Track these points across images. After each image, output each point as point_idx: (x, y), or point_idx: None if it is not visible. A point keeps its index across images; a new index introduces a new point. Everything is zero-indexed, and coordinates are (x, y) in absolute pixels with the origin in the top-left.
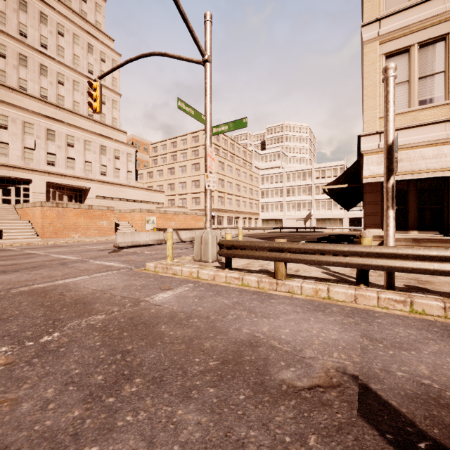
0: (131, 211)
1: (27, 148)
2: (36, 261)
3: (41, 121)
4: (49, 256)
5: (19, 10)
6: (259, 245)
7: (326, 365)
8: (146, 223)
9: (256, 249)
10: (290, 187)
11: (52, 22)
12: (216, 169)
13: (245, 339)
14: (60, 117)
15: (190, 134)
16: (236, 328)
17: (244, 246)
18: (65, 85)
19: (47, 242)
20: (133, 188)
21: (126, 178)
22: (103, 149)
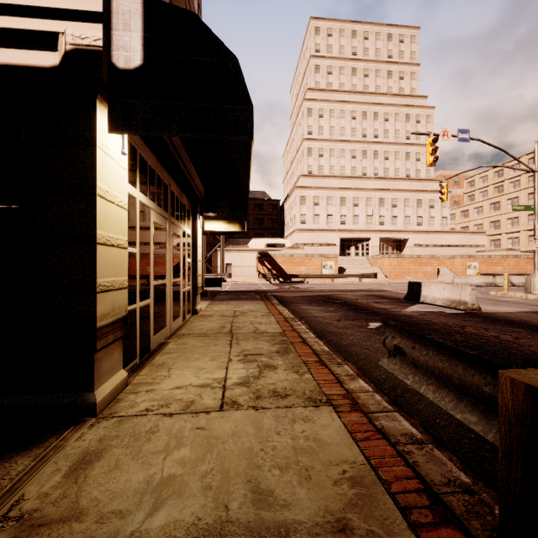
0: (450, 257)
1: (368, 215)
2: None
3: (376, 194)
4: None
5: (362, 120)
6: None
7: None
8: (467, 268)
9: None
10: None
11: (381, 115)
12: None
13: None
14: (386, 186)
15: (525, 156)
16: None
17: None
18: (389, 159)
19: (397, 282)
20: (447, 233)
21: (440, 225)
22: (418, 202)
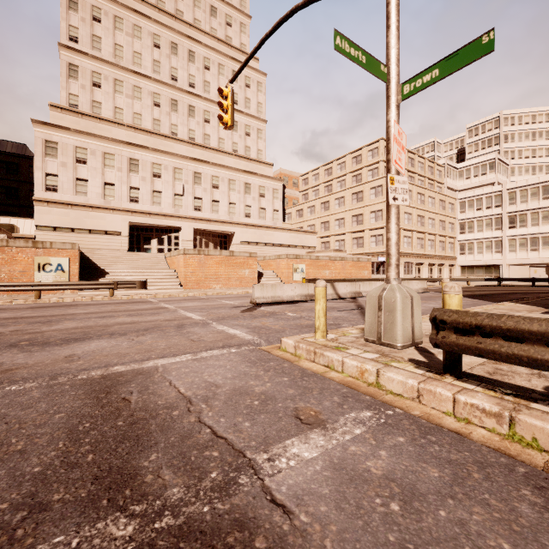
0: (276, 257)
1: (177, 194)
2: (156, 320)
3: (189, 165)
4: (175, 313)
5: (171, 54)
6: None
7: None
8: (294, 272)
9: None
10: (515, 213)
11: (199, 57)
12: None
13: None
14: (206, 157)
15: (350, 154)
16: None
17: (519, 332)
18: (211, 122)
19: (187, 294)
20: (279, 230)
21: (272, 219)
22: (247, 187)
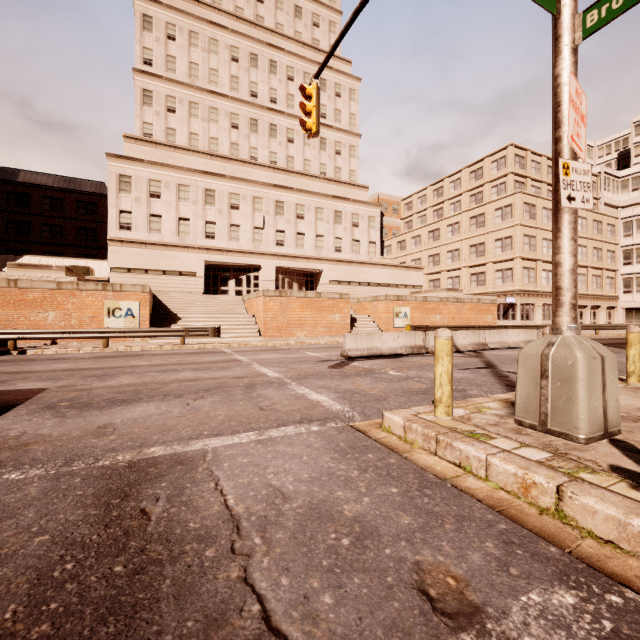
0: (372, 299)
1: (257, 227)
2: (224, 377)
3: (270, 193)
4: (247, 368)
5: (250, 67)
6: None
7: None
8: (394, 317)
9: None
10: None
11: (281, 67)
12: (519, 218)
13: None
14: (289, 183)
15: (467, 168)
16: None
17: None
18: (295, 142)
19: (266, 343)
20: (376, 266)
21: (368, 253)
22: (337, 216)
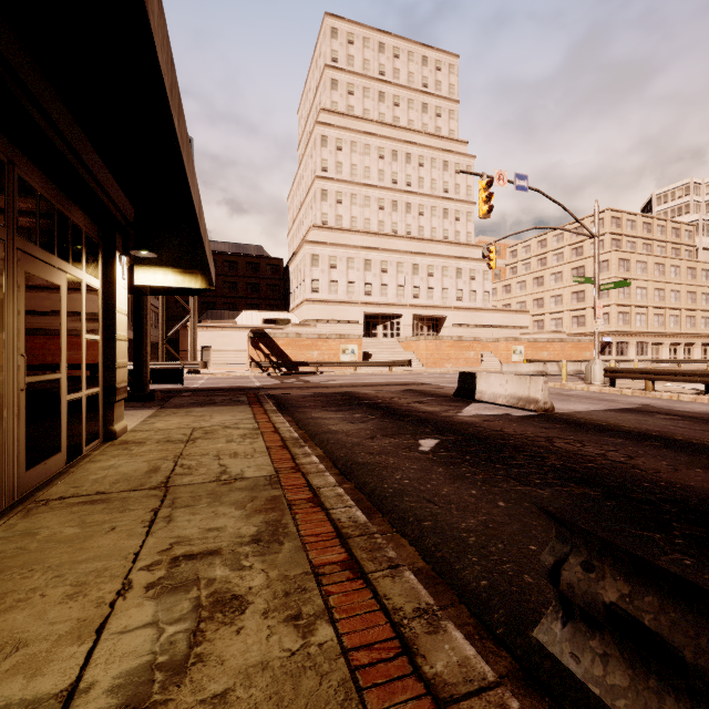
0: (494, 340)
1: (399, 285)
2: None
3: (409, 258)
4: None
5: (392, 161)
6: (633, 370)
7: (639, 403)
8: (512, 353)
9: (631, 373)
10: None
11: (414, 157)
12: (614, 271)
13: (610, 399)
14: (421, 248)
15: (569, 226)
16: (608, 398)
17: (622, 371)
18: (424, 214)
19: (435, 371)
20: (489, 311)
21: (482, 301)
22: (458, 272)
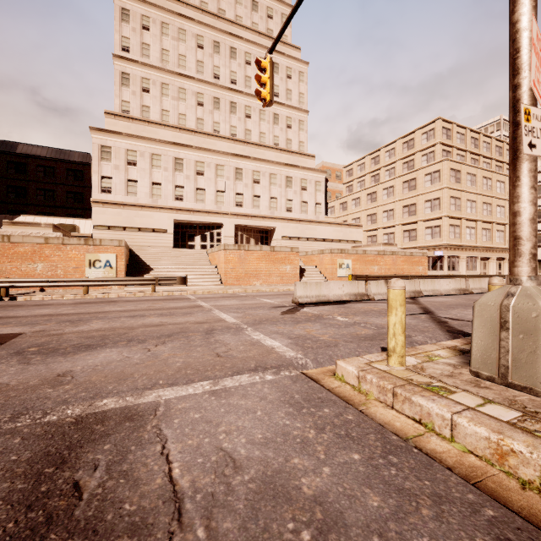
0: (319, 252)
1: (219, 191)
2: (186, 322)
3: (231, 161)
4: (208, 314)
5: (213, 53)
6: None
7: None
8: (338, 268)
9: None
10: None
11: (240, 53)
12: (446, 182)
13: None
14: (247, 153)
15: (400, 140)
16: None
17: None
18: (252, 117)
19: (226, 291)
20: (322, 224)
21: (314, 213)
22: (288, 181)
